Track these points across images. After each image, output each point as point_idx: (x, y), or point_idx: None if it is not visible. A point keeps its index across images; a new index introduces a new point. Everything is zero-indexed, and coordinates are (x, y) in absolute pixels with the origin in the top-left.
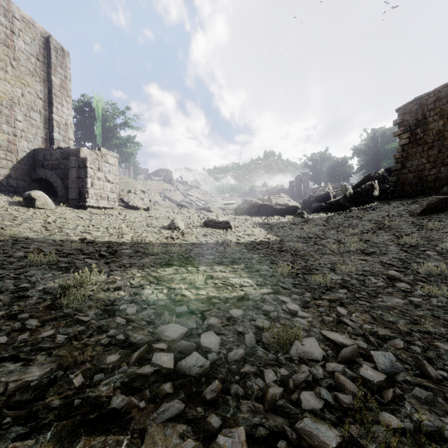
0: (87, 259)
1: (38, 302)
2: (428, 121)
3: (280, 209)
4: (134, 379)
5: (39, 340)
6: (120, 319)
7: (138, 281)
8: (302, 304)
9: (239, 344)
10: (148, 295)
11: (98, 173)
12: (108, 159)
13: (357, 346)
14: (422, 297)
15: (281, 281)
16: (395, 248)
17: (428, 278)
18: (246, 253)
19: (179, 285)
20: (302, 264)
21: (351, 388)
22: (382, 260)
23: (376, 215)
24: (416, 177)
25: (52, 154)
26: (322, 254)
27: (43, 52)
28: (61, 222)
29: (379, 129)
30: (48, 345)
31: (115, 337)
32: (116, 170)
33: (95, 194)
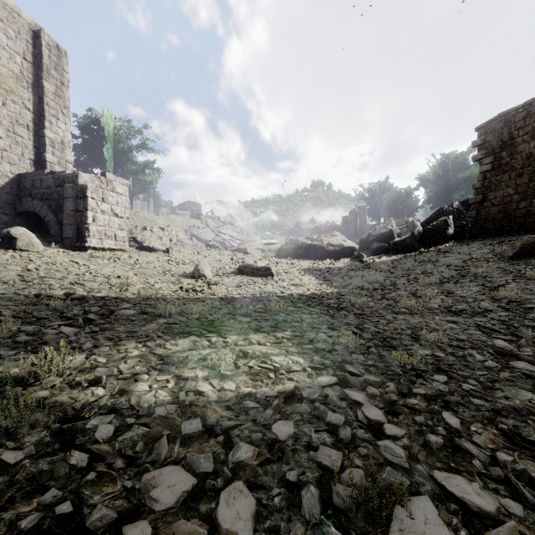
0: (63, 327)
1: None
2: (515, 142)
3: (333, 251)
4: None
5: None
6: (77, 456)
7: (132, 366)
8: (385, 405)
9: (291, 514)
10: (141, 394)
11: (102, 205)
12: (116, 188)
13: (506, 511)
14: None
15: (347, 360)
16: (490, 304)
17: None
18: (293, 312)
19: (195, 372)
20: (371, 329)
21: None
22: (479, 323)
23: (455, 259)
24: (501, 211)
25: (43, 180)
26: (395, 313)
27: (31, 50)
28: (48, 269)
29: (450, 154)
30: None
31: (54, 510)
32: (126, 201)
33: (98, 231)
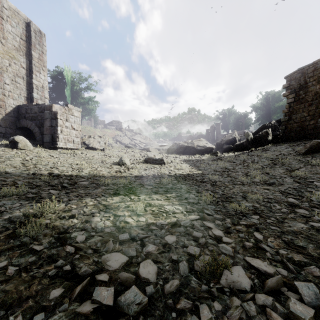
0: (51, 190)
1: (1, 230)
2: (308, 85)
3: (200, 150)
4: (74, 319)
5: None
6: (69, 248)
7: (90, 209)
8: (224, 229)
9: (174, 272)
10: (96, 223)
11: (66, 123)
12: (74, 113)
13: (278, 273)
14: None
15: (205, 208)
16: (289, 179)
17: None
18: (176, 183)
19: (123, 213)
20: (220, 192)
21: None
22: (281, 189)
23: (271, 154)
24: (300, 126)
25: (32, 109)
26: (234, 184)
27: (25, 33)
28: (37, 159)
29: (270, 92)
30: None
31: (62, 268)
32: (80, 121)
33: (64, 138)
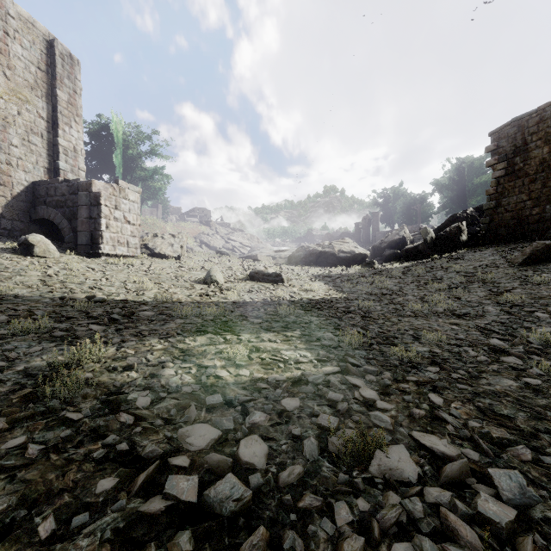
0: (92, 325)
1: (13, 389)
2: (529, 147)
3: (344, 258)
4: (135, 523)
5: (1, 453)
6: (125, 416)
7: (157, 356)
8: (380, 388)
9: (296, 455)
10: (169, 377)
11: (115, 213)
12: (128, 195)
13: (465, 457)
14: (540, 377)
15: (349, 354)
16: (494, 308)
17: (543, 349)
18: (302, 314)
19: (213, 362)
20: (375, 330)
21: (469, 537)
22: (479, 325)
23: (466, 266)
24: (515, 218)
25: (57, 188)
26: (401, 316)
27: (45, 60)
28: (66, 274)
29: (465, 158)
30: (13, 462)
31: (115, 447)
32: (138, 208)
33: (111, 238)
